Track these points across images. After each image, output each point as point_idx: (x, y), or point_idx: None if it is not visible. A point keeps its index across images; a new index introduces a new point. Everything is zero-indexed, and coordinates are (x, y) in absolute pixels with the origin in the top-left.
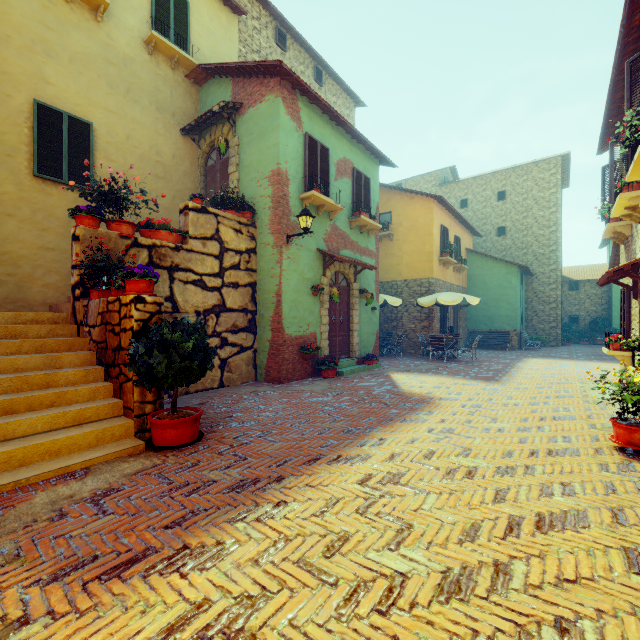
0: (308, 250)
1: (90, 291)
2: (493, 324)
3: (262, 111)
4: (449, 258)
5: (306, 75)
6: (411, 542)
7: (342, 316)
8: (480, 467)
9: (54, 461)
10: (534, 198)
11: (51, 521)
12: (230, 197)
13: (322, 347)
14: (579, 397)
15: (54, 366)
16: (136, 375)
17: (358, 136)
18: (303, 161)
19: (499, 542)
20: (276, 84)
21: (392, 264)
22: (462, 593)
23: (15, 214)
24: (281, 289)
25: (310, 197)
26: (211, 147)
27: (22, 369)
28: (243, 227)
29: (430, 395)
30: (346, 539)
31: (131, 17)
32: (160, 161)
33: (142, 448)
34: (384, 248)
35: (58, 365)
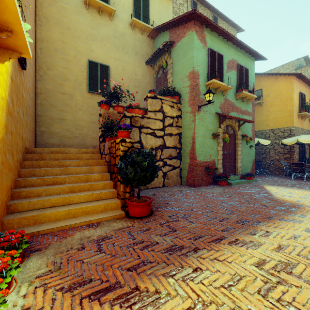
0: (210, 113)
1: (105, 138)
2: None
3: (184, 42)
4: (306, 113)
5: None
6: None
7: (230, 150)
8: None
9: (86, 217)
10: None
11: (77, 250)
12: (168, 89)
13: (218, 168)
14: None
15: (90, 172)
16: (121, 178)
17: (241, 44)
18: (207, 64)
19: None
20: (192, 24)
21: (262, 120)
22: None
23: (82, 109)
24: (195, 135)
25: (211, 83)
26: (159, 68)
27: (79, 173)
28: (174, 104)
29: (299, 203)
30: None
31: (124, 14)
32: (136, 78)
33: (123, 215)
34: (256, 111)
35: (92, 172)
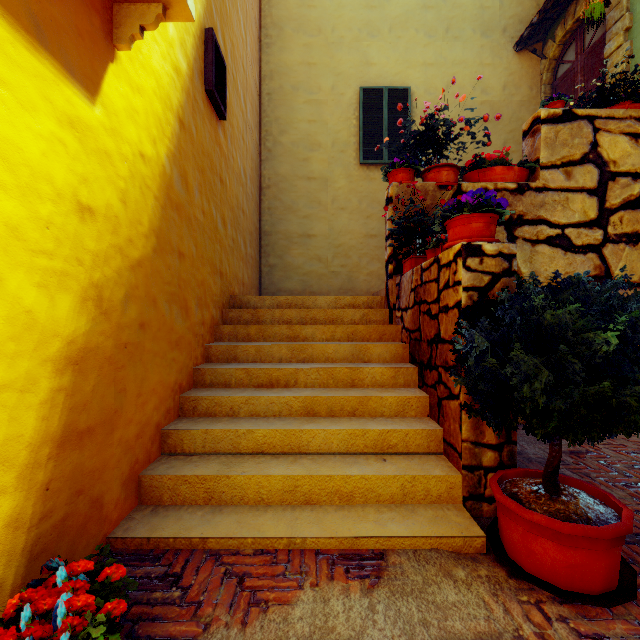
0: None
1: (402, 263)
2: None
3: None
4: None
5: None
6: None
7: None
8: None
9: (342, 512)
10: None
11: None
12: (620, 78)
13: None
14: None
15: (362, 359)
16: (467, 394)
17: None
18: None
19: None
20: None
21: None
22: None
23: (346, 207)
24: None
25: None
26: (564, 44)
27: (332, 359)
28: None
29: None
30: None
31: None
32: (486, 101)
33: (479, 544)
34: None
35: (366, 358)
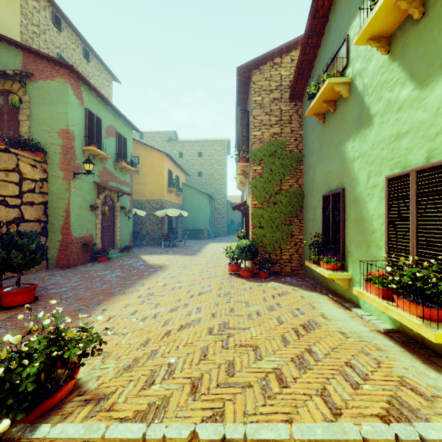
0: (88, 182)
1: None
2: (196, 225)
3: (53, 86)
4: (173, 189)
5: (77, 52)
6: (160, 306)
7: (109, 223)
8: (184, 285)
9: None
10: (215, 159)
11: None
12: (27, 142)
13: (97, 243)
14: (225, 258)
15: None
16: None
17: (120, 113)
18: (84, 125)
19: (187, 300)
20: (66, 74)
21: (139, 189)
22: (176, 310)
23: None
24: (70, 207)
25: (90, 150)
26: None
27: None
28: (38, 163)
29: (164, 264)
30: (137, 311)
31: None
32: None
33: None
34: (134, 178)
35: None
